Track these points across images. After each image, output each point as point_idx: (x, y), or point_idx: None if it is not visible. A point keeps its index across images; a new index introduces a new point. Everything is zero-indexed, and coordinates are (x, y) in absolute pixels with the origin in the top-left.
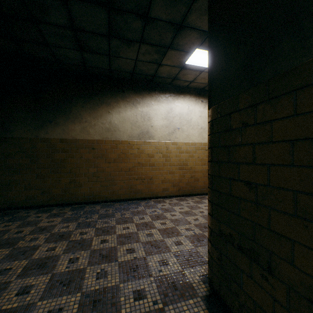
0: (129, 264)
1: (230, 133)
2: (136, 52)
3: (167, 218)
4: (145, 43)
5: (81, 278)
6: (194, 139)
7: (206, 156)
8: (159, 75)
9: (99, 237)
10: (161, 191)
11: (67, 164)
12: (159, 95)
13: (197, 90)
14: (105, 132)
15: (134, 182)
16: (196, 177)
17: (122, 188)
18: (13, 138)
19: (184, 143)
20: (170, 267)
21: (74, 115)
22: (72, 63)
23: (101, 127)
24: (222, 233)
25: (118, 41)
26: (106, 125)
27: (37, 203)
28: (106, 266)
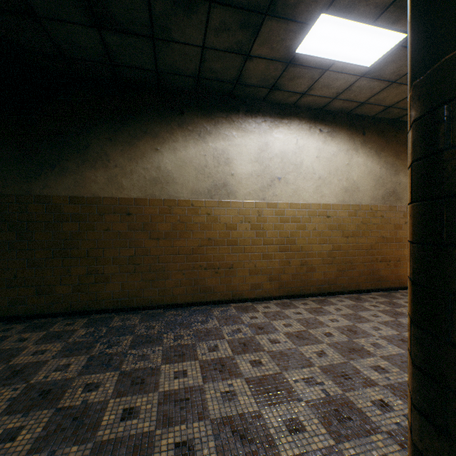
0: None
1: None
2: (202, 26)
3: (264, 350)
4: (219, 4)
5: None
6: (307, 197)
7: (327, 228)
8: (245, 81)
9: (120, 401)
10: (248, 290)
11: (83, 241)
12: (245, 120)
13: (313, 111)
14: (149, 184)
15: (201, 273)
16: (311, 265)
17: (181, 284)
18: None
19: (289, 204)
20: None
21: (95, 154)
22: (88, 58)
23: (143, 177)
24: None
25: None
26: (152, 172)
27: (30, 311)
28: None
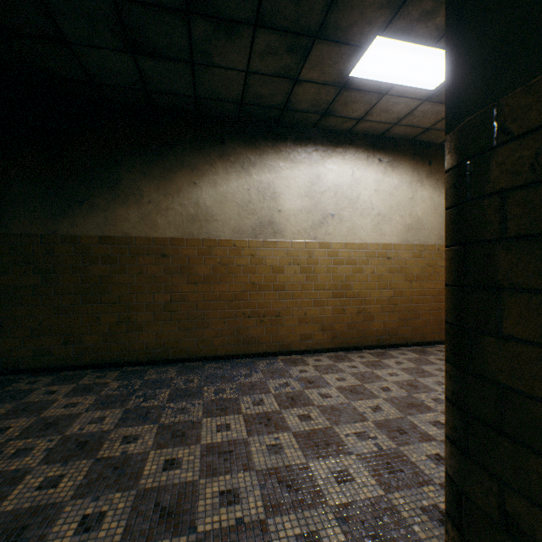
0: None
1: None
2: (246, 51)
3: (314, 404)
4: (264, 28)
5: None
6: (364, 236)
7: (387, 271)
8: (294, 107)
9: (161, 452)
10: (297, 341)
11: (113, 285)
12: (293, 149)
13: (371, 138)
14: (187, 223)
15: (245, 321)
16: (369, 313)
17: (221, 334)
18: (10, 236)
19: (344, 243)
20: None
21: (127, 189)
22: (120, 84)
23: (180, 214)
24: (516, 525)
25: (208, 24)
26: (190, 209)
27: (56, 363)
28: None
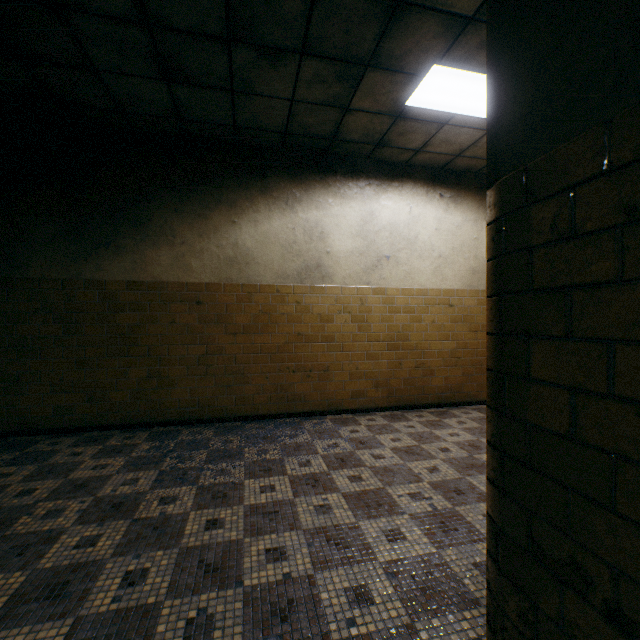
0: (270, 597)
1: (572, 247)
2: (291, 79)
3: (365, 465)
4: (311, 56)
5: (146, 635)
6: (423, 280)
7: (450, 320)
8: (344, 137)
9: (202, 513)
10: (348, 399)
11: (143, 336)
12: (344, 183)
13: (431, 170)
14: (225, 266)
15: (289, 376)
16: (428, 367)
17: (263, 390)
18: (28, 281)
19: (401, 289)
20: (378, 610)
21: (158, 229)
22: (152, 113)
23: (217, 256)
24: (540, 548)
25: (250, 52)
26: (228, 251)
27: (79, 422)
28: (212, 599)
